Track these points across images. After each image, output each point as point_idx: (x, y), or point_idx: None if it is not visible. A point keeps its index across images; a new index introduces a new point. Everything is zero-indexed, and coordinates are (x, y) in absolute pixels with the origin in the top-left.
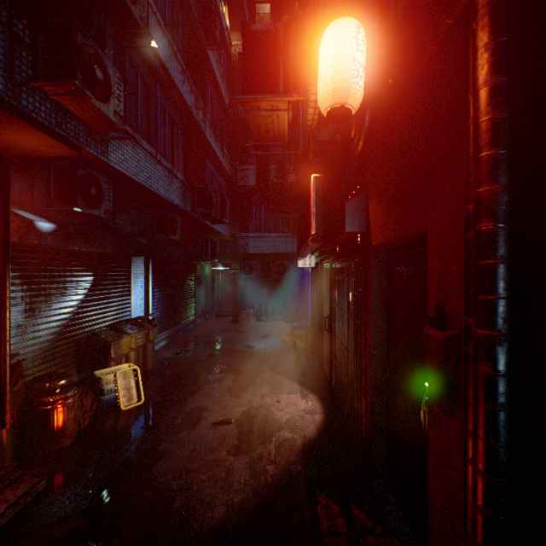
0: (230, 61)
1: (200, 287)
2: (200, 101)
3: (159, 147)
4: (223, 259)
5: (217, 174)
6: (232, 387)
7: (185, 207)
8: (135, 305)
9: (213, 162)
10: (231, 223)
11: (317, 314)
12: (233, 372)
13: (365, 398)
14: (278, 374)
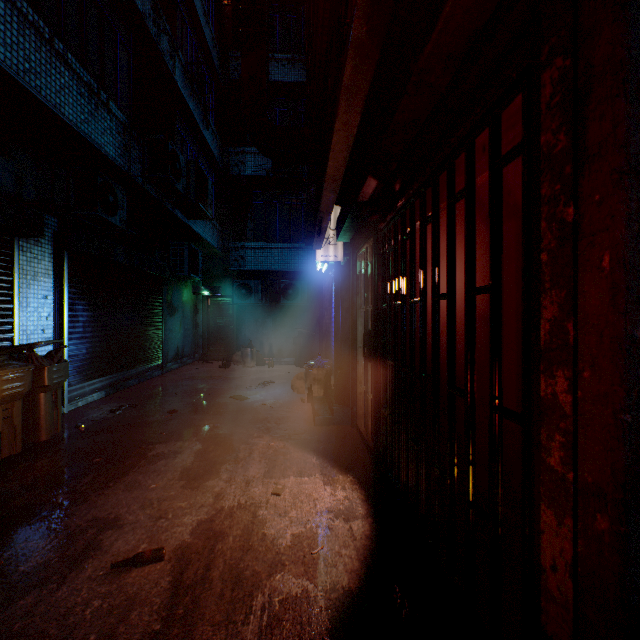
0: (221, 6)
1: (174, 318)
2: (162, 17)
3: (64, 34)
4: (211, 282)
5: (199, 153)
6: (191, 468)
7: (129, 168)
8: (27, 328)
9: (190, 130)
10: (222, 232)
11: (345, 344)
12: (201, 439)
13: (573, 517)
14: (282, 438)
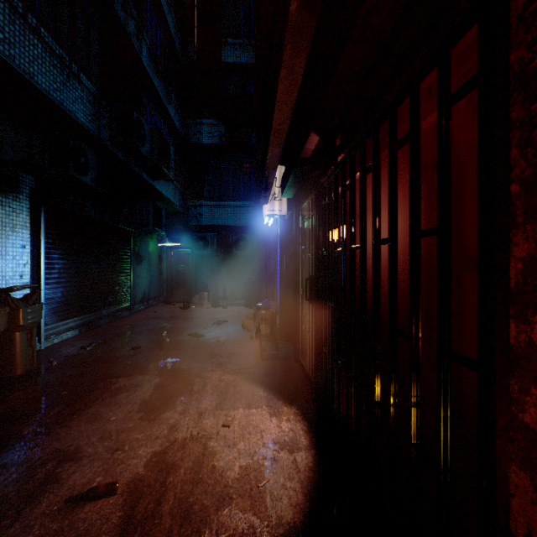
0: None
1: (141, 266)
2: (129, 4)
3: (37, 11)
4: (174, 236)
5: (163, 124)
6: (149, 400)
7: (98, 133)
8: (6, 274)
9: (155, 103)
10: (183, 192)
11: (289, 288)
12: (160, 373)
13: None
14: (232, 372)
